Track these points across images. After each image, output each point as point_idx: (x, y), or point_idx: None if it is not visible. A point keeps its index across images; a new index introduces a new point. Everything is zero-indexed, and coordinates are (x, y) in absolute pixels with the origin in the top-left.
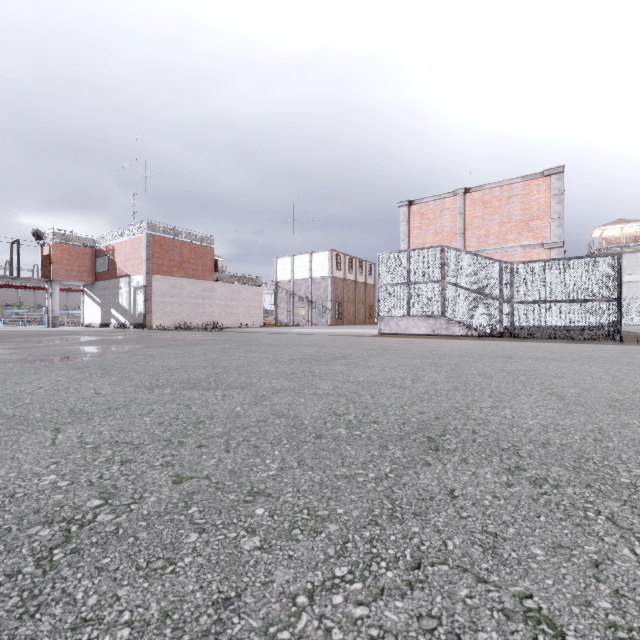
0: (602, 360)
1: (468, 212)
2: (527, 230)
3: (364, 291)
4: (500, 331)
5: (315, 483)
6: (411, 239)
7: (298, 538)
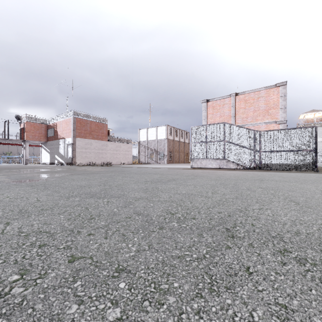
0: (311, 181)
1: (237, 105)
2: (267, 114)
3: (183, 146)
4: (254, 166)
5: (159, 262)
6: (208, 119)
7: (147, 309)
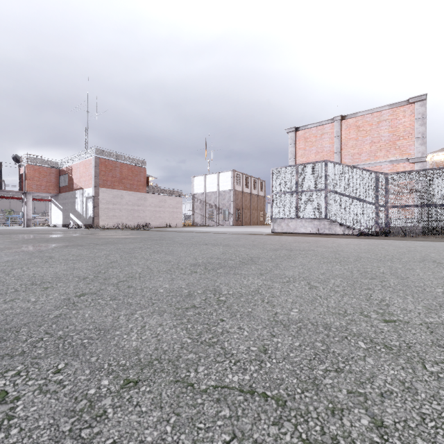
0: None
1: (344, 135)
2: (394, 148)
3: (257, 201)
4: (376, 231)
5: None
6: (297, 158)
7: None
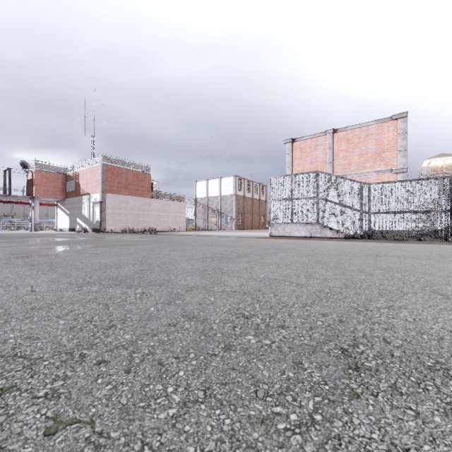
0: None
1: (336, 147)
2: (380, 160)
3: (258, 205)
4: (361, 234)
5: (224, 435)
6: (293, 167)
7: None
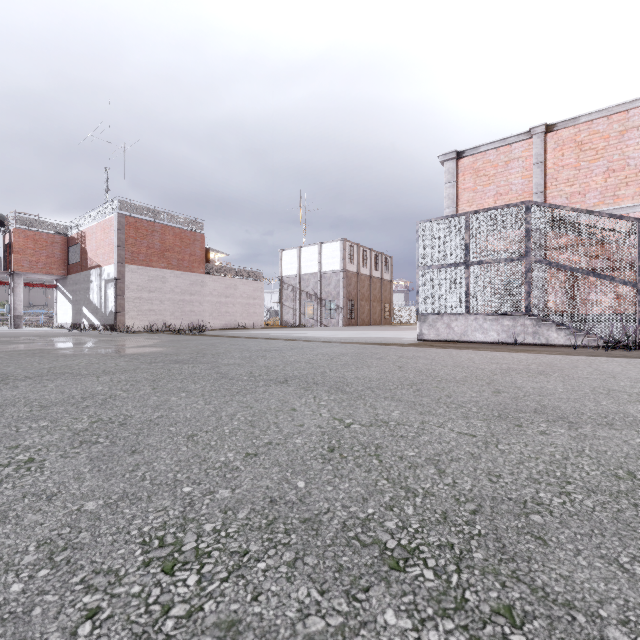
0: None
1: (551, 160)
2: None
3: (380, 287)
4: (639, 339)
5: None
6: (460, 206)
7: None
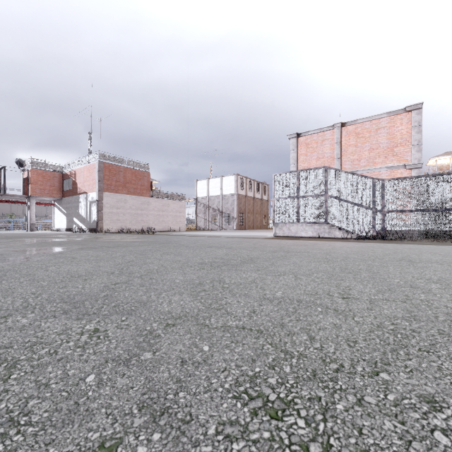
0: None
1: (344, 141)
2: (392, 155)
3: (260, 205)
4: (373, 234)
5: None
6: (299, 163)
7: None
